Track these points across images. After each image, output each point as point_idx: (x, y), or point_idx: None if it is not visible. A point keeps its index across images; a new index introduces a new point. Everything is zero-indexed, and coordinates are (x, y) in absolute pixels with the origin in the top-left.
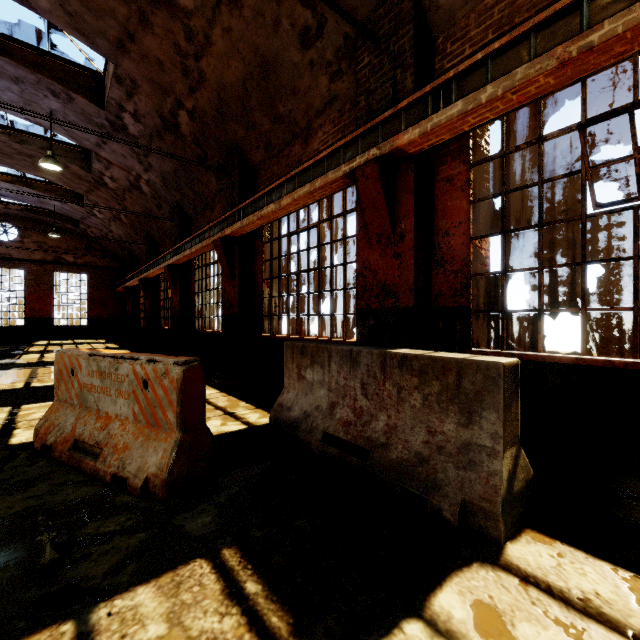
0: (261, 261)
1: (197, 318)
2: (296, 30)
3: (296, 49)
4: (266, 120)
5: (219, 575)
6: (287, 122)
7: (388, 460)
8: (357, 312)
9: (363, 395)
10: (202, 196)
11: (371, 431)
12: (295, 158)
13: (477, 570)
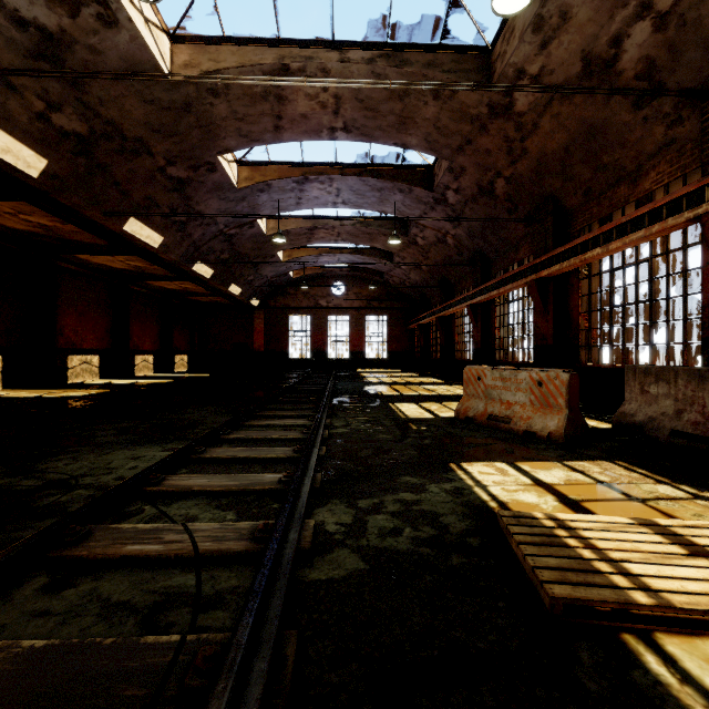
0: (577, 296)
1: (497, 350)
2: (628, 99)
3: (627, 112)
4: (587, 171)
5: (619, 466)
6: (611, 169)
7: None
8: (702, 341)
9: None
10: (506, 241)
11: None
12: (620, 199)
13: None
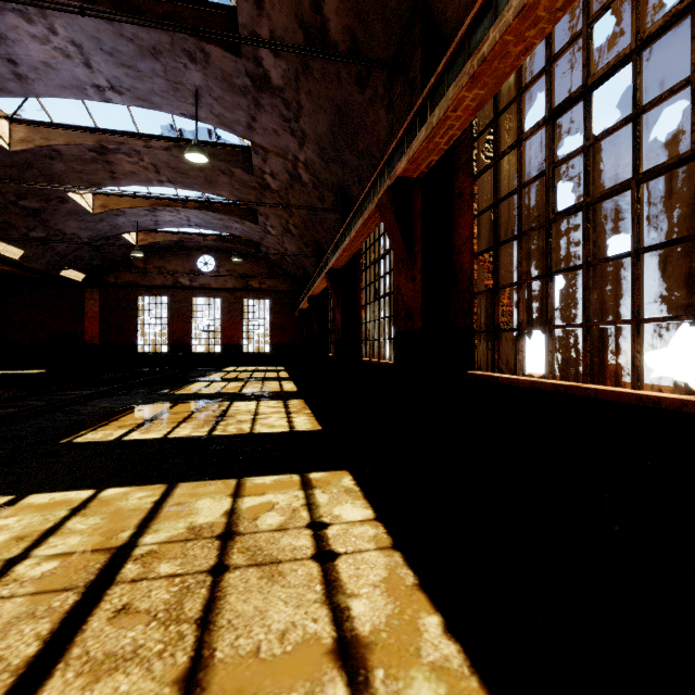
0: (469, 217)
1: (364, 342)
2: None
3: None
4: None
5: None
6: None
7: None
8: None
9: None
10: (368, 155)
11: None
12: None
13: None
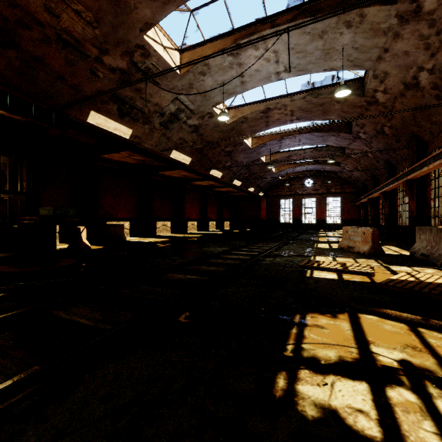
0: (429, 189)
1: (399, 219)
2: (432, 96)
3: (434, 101)
4: (427, 124)
5: (375, 260)
6: (438, 124)
7: (432, 257)
8: None
9: (433, 241)
10: (400, 156)
11: (432, 251)
12: None
13: (431, 269)
